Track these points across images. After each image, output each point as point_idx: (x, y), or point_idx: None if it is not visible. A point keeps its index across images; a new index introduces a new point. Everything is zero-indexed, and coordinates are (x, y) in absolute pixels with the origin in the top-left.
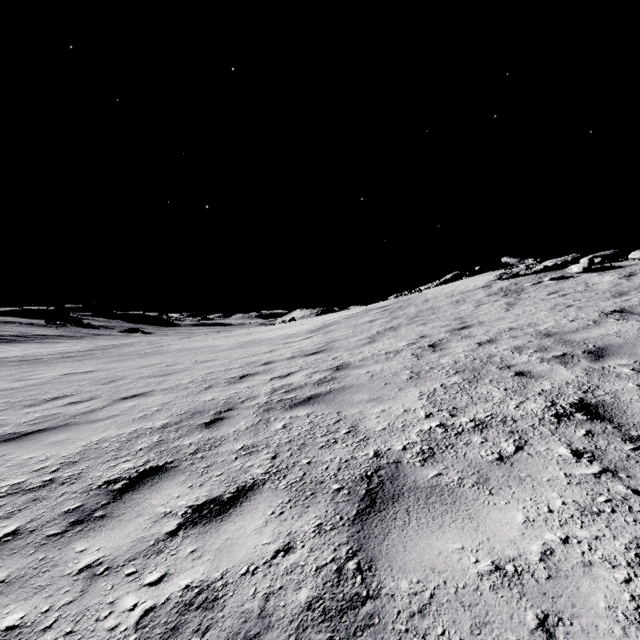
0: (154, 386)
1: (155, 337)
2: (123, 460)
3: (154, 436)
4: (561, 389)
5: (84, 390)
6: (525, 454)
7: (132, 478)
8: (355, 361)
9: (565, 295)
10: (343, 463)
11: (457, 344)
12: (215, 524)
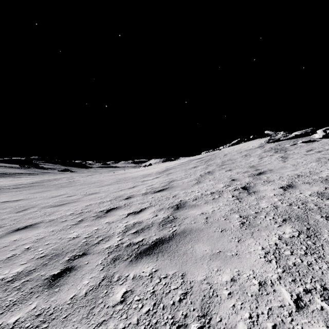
0: (46, 217)
1: (76, 174)
2: None
3: None
4: None
5: (0, 218)
6: None
7: None
8: (190, 200)
9: (320, 152)
10: None
11: (264, 188)
12: None
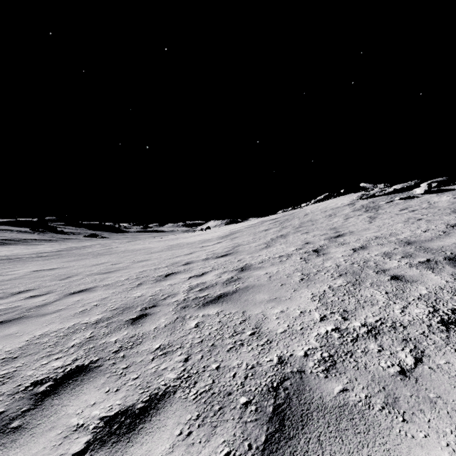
0: (98, 282)
1: (109, 240)
2: (55, 357)
3: (87, 332)
4: (437, 294)
5: (44, 285)
6: (426, 368)
7: (57, 379)
8: (255, 263)
9: (414, 211)
10: (249, 370)
11: (336, 250)
12: (122, 445)
